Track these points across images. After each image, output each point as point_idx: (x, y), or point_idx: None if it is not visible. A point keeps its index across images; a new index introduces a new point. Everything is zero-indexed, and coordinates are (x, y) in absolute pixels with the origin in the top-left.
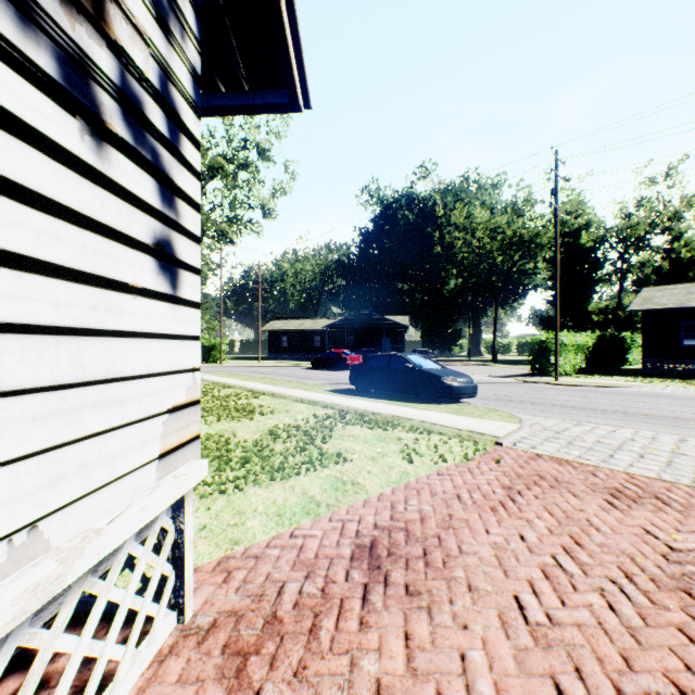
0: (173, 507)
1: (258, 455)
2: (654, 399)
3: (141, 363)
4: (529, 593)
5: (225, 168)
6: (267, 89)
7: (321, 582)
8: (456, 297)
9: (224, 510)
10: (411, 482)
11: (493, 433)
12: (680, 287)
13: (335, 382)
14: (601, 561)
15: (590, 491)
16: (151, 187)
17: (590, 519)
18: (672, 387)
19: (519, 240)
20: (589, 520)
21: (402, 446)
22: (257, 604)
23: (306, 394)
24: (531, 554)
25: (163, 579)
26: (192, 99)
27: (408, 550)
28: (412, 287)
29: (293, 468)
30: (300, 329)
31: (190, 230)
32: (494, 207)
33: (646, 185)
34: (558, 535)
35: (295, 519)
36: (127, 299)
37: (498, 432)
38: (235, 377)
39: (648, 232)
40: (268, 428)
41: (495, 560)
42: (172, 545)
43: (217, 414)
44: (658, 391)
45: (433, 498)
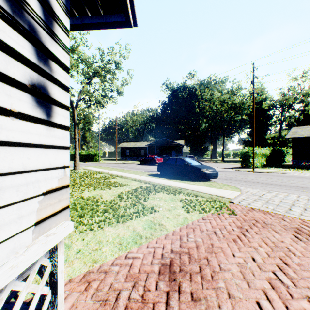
0: (50, 251)
1: (112, 208)
2: (301, 179)
3: (18, 163)
4: (265, 300)
5: (100, 72)
6: (113, 13)
7: (142, 290)
8: (205, 132)
9: (91, 241)
10: (189, 224)
11: (228, 197)
12: (309, 127)
13: (150, 171)
14: (302, 276)
15: (284, 229)
16: (27, 47)
17: (288, 247)
18: (308, 173)
19: (234, 106)
20: (288, 248)
21: (183, 204)
22: (103, 307)
23: (137, 176)
24: (261, 271)
25: (44, 295)
26: (63, 3)
27: (191, 267)
28: (185, 127)
29: (129, 215)
30: (135, 146)
31: (61, 82)
32: (224, 90)
33: (293, 80)
34: (273, 258)
35: (129, 246)
36: (4, 119)
37: (231, 196)
38: (104, 168)
39: (293, 102)
40: (118, 193)
41: (241, 275)
42: (49, 274)
43: (94, 186)
44: (302, 175)
45: (202, 234)
